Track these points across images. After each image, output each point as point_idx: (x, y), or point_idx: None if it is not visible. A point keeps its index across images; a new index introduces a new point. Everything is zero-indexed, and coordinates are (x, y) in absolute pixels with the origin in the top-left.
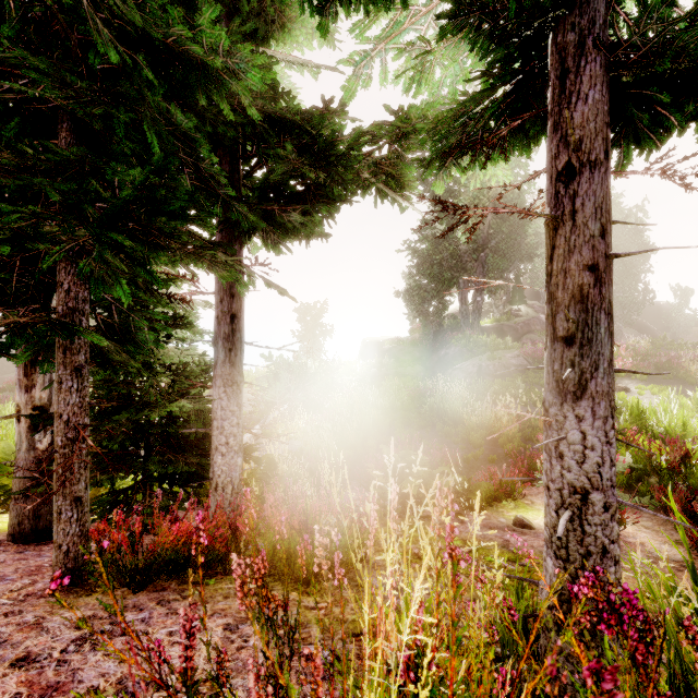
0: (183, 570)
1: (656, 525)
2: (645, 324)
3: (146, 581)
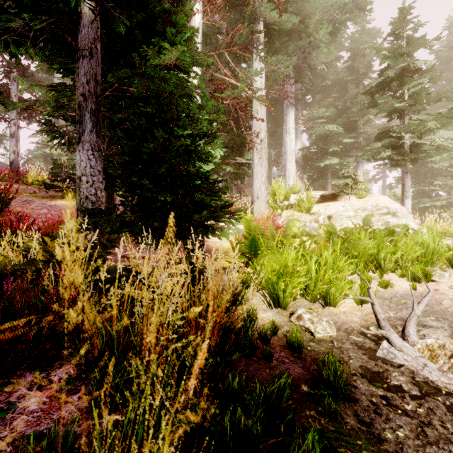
0: None
1: None
2: None
3: None
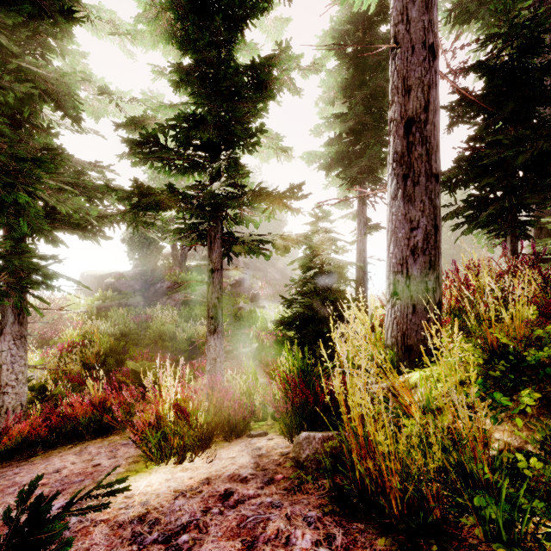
0: (17, 454)
1: (261, 372)
2: (279, 265)
3: (1, 461)
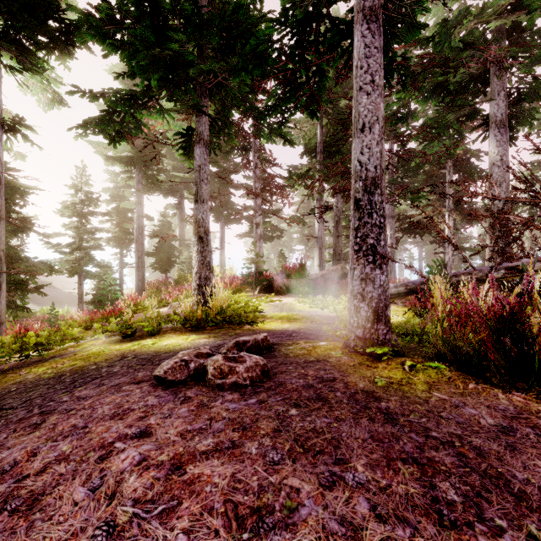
0: None
1: None
2: None
3: None
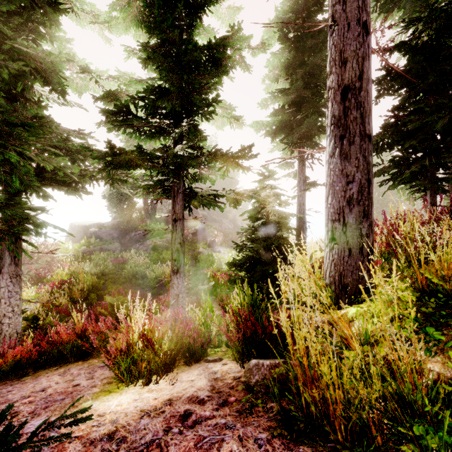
0: (11, 374)
1: (217, 305)
2: (231, 217)
3: None
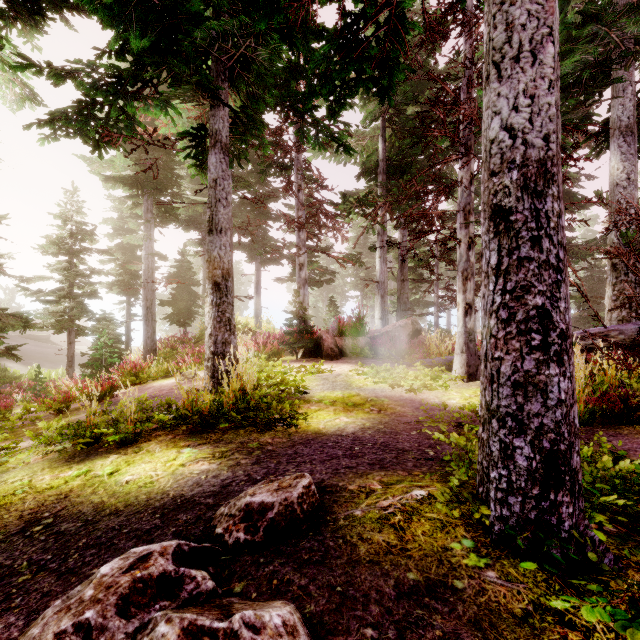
0: None
1: None
2: None
3: None
